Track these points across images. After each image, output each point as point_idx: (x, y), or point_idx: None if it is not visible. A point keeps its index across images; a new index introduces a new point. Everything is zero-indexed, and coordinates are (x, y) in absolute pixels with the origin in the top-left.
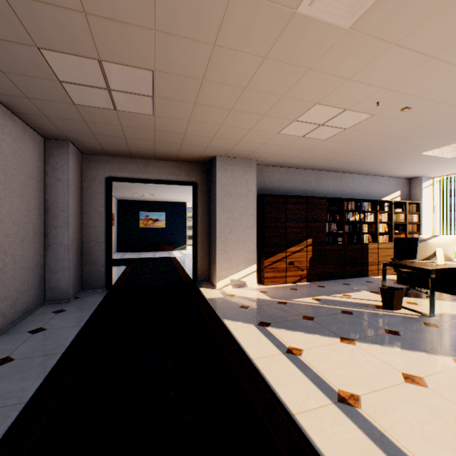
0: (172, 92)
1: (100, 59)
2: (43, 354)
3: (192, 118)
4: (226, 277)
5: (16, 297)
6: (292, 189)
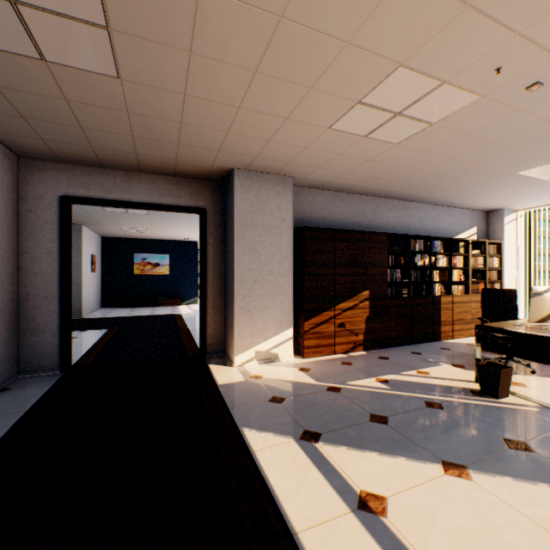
0: (142, 19)
1: None
2: None
3: (189, 89)
4: (250, 348)
5: None
6: (341, 222)
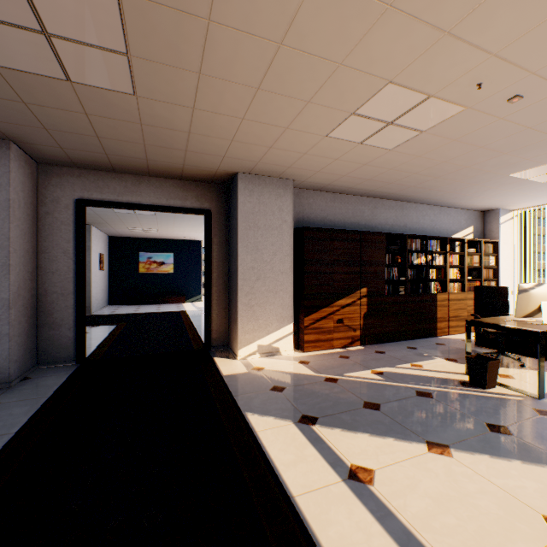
0: (158, 47)
1: None
2: None
3: (198, 103)
4: (252, 342)
5: None
6: (340, 222)
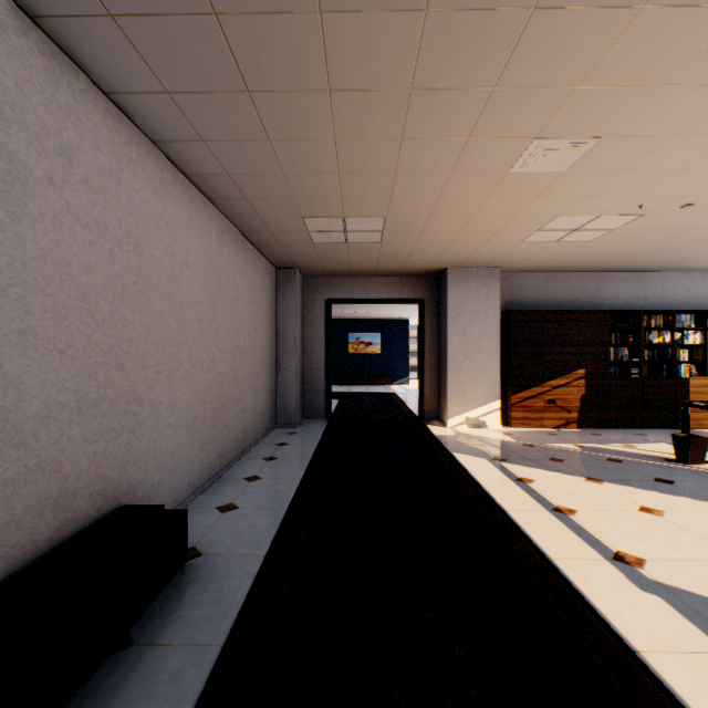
0: (400, 227)
1: (344, 216)
2: (296, 458)
3: (419, 241)
4: (460, 414)
5: (263, 415)
6: (555, 301)
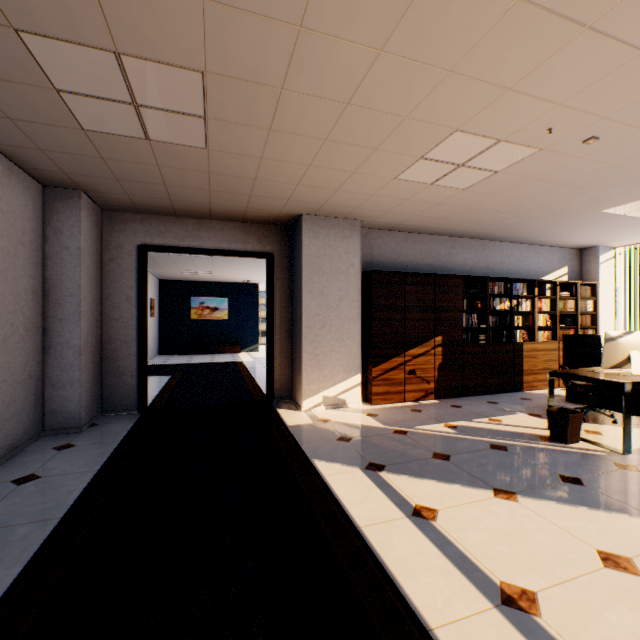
0: (234, 111)
1: (117, 51)
2: (30, 520)
3: (266, 154)
4: (317, 393)
5: None
6: (413, 264)
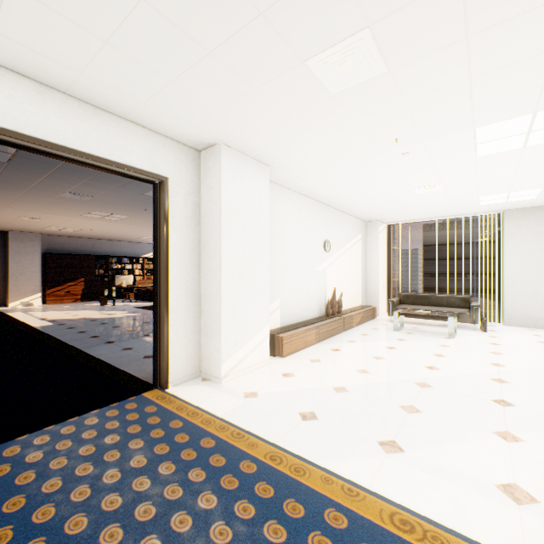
0: None
1: None
2: None
3: None
4: (18, 300)
5: None
6: (74, 250)
